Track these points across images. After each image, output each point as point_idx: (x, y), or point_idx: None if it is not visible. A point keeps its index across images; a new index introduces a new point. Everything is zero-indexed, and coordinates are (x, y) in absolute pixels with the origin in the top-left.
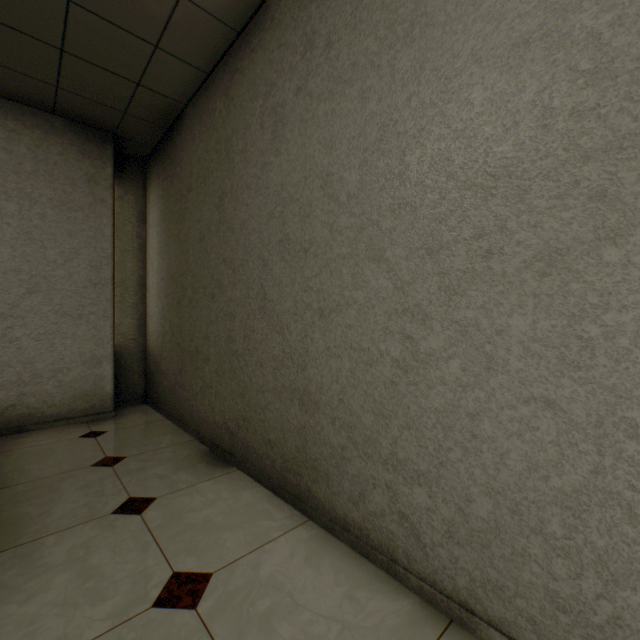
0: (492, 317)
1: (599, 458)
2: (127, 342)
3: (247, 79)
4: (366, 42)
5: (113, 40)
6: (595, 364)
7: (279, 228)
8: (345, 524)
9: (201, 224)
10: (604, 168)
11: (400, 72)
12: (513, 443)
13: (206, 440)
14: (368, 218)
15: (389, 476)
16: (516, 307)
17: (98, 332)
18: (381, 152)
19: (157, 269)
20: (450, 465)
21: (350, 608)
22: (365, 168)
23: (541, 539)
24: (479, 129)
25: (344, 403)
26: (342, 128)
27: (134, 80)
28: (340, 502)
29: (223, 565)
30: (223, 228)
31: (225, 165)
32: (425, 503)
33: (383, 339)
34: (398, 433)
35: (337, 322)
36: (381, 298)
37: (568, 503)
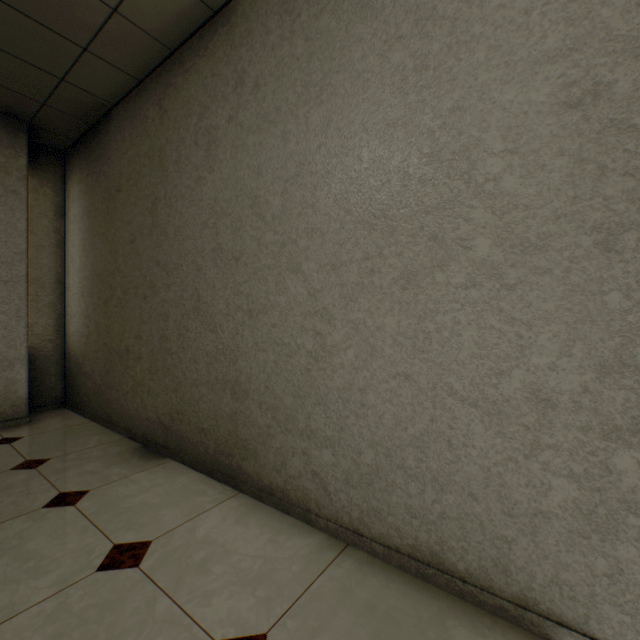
0: (374, 318)
1: (434, 411)
2: (43, 343)
3: (181, 96)
4: (287, 93)
5: (36, 36)
6: (432, 349)
7: (213, 237)
8: (270, 490)
9: (132, 226)
10: (436, 220)
11: (313, 124)
12: (387, 407)
13: (138, 437)
14: (289, 237)
15: (305, 444)
16: (389, 311)
17: (9, 333)
18: (299, 185)
19: (80, 267)
20: (347, 429)
21: (272, 548)
22: (286, 196)
23: (403, 471)
24: (366, 180)
25: (270, 389)
26: (268, 159)
27: (58, 75)
28: (266, 472)
29: (162, 534)
30: (156, 232)
31: (158, 172)
32: (331, 461)
33: (300, 335)
34: (311, 409)
35: (264, 322)
36: (299, 302)
37: (418, 443)
